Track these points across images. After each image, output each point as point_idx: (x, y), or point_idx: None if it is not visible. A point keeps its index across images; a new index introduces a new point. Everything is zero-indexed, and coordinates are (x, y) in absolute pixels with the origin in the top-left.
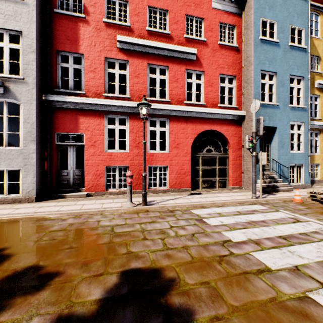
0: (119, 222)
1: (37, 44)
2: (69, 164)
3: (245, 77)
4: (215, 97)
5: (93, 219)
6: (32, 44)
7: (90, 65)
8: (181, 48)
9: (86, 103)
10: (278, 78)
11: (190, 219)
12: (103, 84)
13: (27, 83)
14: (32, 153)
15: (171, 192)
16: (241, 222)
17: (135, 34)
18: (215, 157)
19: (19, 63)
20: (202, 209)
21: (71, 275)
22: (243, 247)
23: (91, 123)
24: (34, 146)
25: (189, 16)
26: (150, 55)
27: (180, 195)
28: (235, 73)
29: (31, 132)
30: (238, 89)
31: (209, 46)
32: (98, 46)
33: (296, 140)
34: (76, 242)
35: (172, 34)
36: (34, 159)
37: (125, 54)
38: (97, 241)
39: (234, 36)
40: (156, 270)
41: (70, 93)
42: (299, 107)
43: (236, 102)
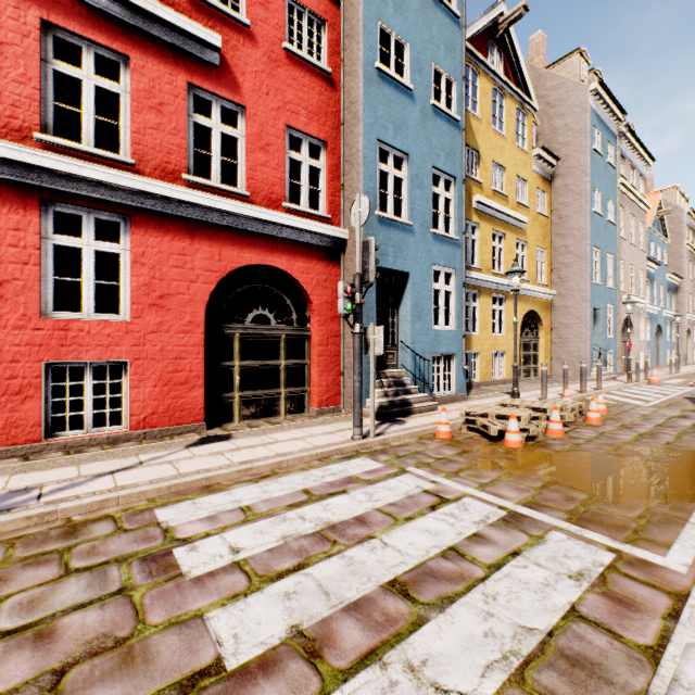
0: None
1: None
2: None
3: (347, 151)
4: (275, 182)
5: None
6: None
7: None
8: (171, 14)
9: None
10: (412, 169)
11: (120, 564)
12: None
13: None
14: None
15: (138, 440)
16: (300, 539)
17: None
18: (278, 337)
19: None
20: (201, 497)
21: None
22: None
23: None
24: None
25: None
26: None
27: (160, 448)
28: (327, 135)
29: None
30: (333, 174)
31: (260, 45)
32: None
33: (443, 303)
34: None
35: None
36: None
37: None
38: None
39: (323, 45)
40: None
41: None
42: (448, 236)
43: (328, 206)
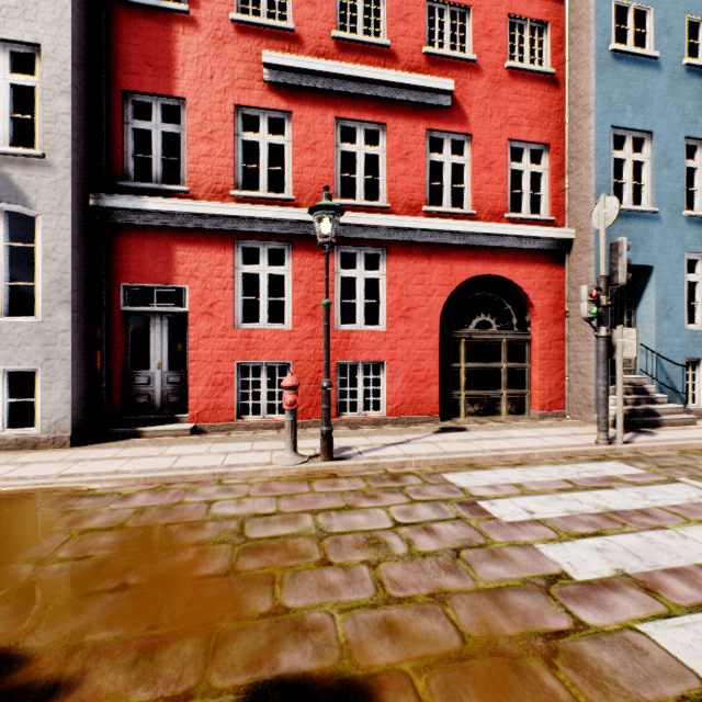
0: (262, 508)
1: (76, 73)
2: (152, 357)
3: (573, 147)
4: (498, 196)
5: (198, 496)
6: (63, 73)
7: (201, 124)
8: (416, 78)
9: (190, 213)
10: (656, 147)
11: (445, 502)
12: (231, 167)
13: (52, 166)
14: (62, 331)
15: (392, 424)
16: (585, 515)
17: (306, 47)
18: (499, 341)
19: (35, 120)
20: (472, 471)
21: (98, 694)
22: (608, 602)
23: (202, 262)
24: (68, 314)
25: (434, 2)
26: (341, 98)
27: (414, 432)
28: (549, 137)
29: (61, 283)
30: (556, 175)
31: (484, 74)
32: (220, 79)
33: (701, 297)
34: (140, 569)
35: (394, 47)
36: (67, 346)
37: (284, 96)
38: (196, 567)
39: (545, 47)
40: (355, 685)
41: (155, 190)
42: None
43: (550, 208)
